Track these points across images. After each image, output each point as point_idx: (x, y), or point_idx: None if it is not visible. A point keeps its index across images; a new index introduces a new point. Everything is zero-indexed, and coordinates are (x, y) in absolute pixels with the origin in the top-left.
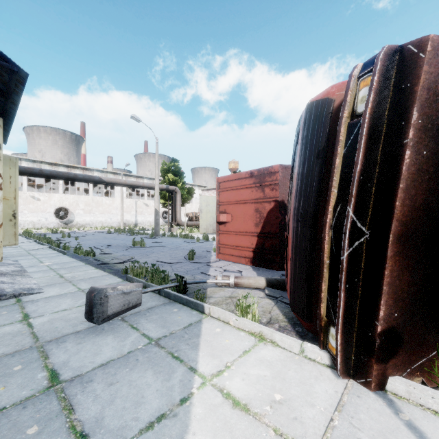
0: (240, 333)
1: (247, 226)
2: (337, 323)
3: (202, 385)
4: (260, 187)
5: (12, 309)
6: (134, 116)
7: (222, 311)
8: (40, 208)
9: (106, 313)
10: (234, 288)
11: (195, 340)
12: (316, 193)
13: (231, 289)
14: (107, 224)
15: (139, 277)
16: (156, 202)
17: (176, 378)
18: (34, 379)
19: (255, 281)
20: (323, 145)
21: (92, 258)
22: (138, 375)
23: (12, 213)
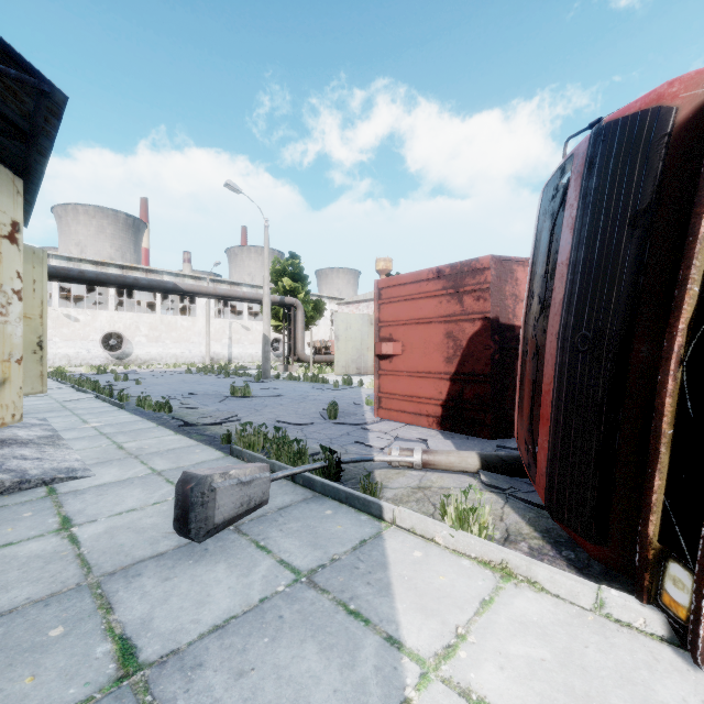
0: (461, 560)
1: (432, 362)
2: (701, 559)
3: (423, 681)
4: (455, 295)
5: (41, 507)
6: (231, 184)
7: (419, 516)
8: (78, 333)
9: (212, 521)
10: (422, 471)
11: (381, 575)
12: (628, 295)
13: (416, 472)
14: (184, 360)
15: (253, 450)
16: (264, 323)
17: (366, 661)
18: (90, 659)
19: (460, 459)
20: (647, 201)
21: (167, 415)
22: (289, 653)
23: (37, 341)
